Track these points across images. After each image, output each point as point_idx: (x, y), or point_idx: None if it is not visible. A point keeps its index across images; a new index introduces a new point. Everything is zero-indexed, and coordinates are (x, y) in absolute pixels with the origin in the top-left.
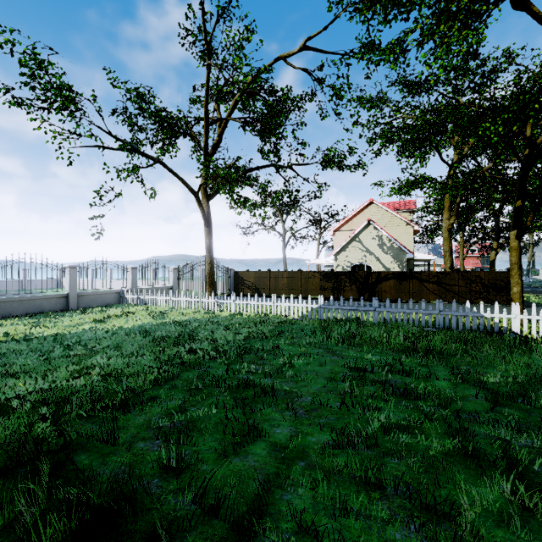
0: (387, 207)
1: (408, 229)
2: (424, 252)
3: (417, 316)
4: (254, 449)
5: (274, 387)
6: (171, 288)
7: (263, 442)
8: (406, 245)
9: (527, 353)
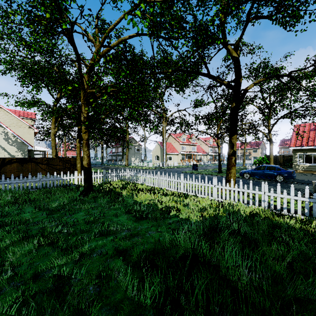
0: (13, 113)
1: (30, 130)
2: (44, 146)
3: (25, 183)
4: None
5: None
6: None
7: None
8: (28, 140)
9: (76, 191)
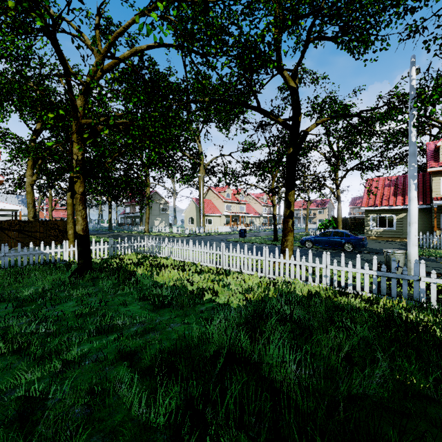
0: None
1: None
2: (15, 203)
3: None
4: None
5: None
6: None
7: None
8: None
9: (64, 271)
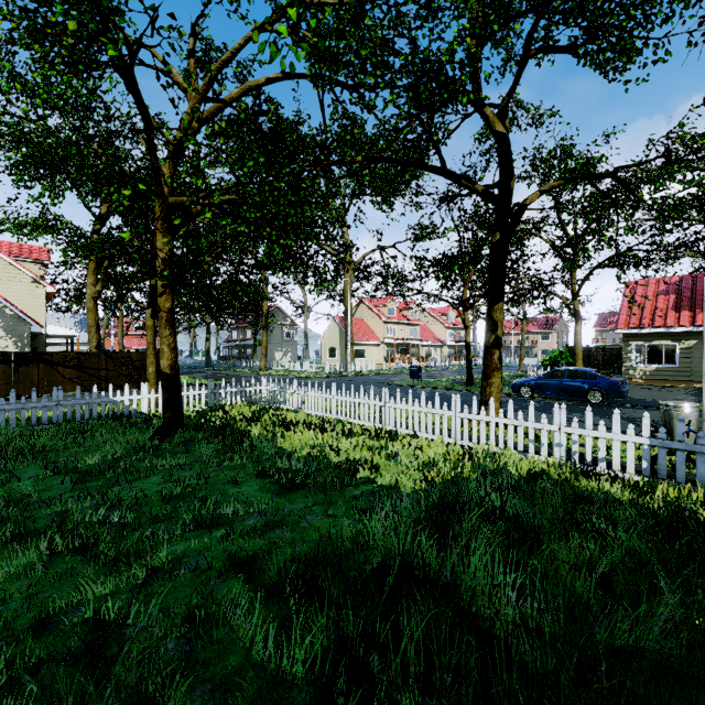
0: None
1: (37, 288)
2: (70, 326)
3: (24, 412)
4: None
5: None
6: None
7: None
8: (32, 312)
9: (143, 430)
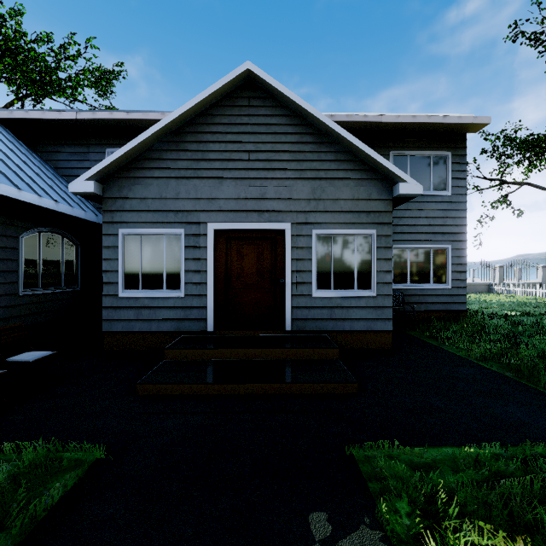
0: None
1: None
2: None
3: None
4: None
5: None
6: (539, 284)
7: None
8: None
9: None
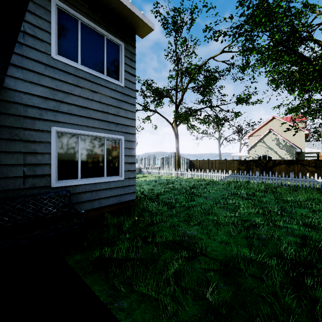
0: (285, 120)
1: (300, 133)
2: (321, 147)
3: (279, 180)
4: (193, 202)
5: (201, 195)
6: (159, 167)
7: (196, 202)
8: (298, 143)
9: None
